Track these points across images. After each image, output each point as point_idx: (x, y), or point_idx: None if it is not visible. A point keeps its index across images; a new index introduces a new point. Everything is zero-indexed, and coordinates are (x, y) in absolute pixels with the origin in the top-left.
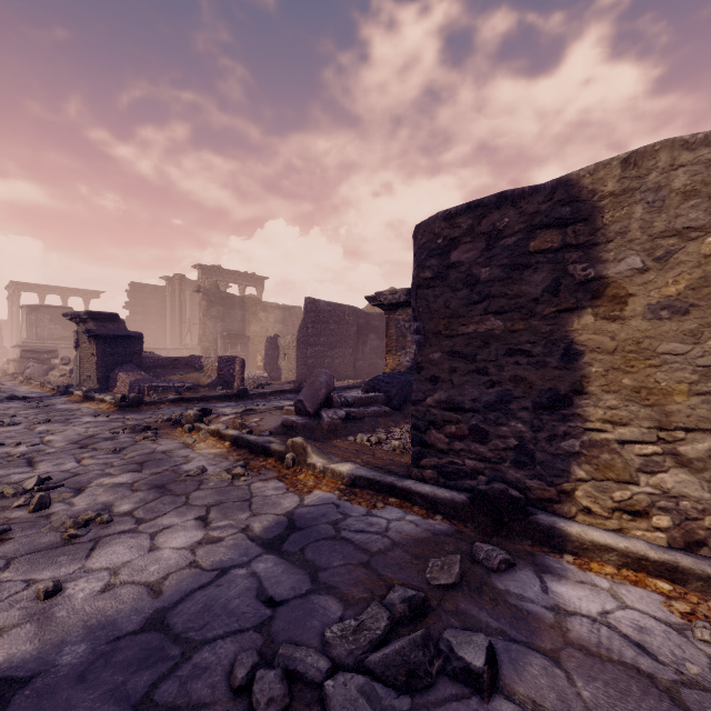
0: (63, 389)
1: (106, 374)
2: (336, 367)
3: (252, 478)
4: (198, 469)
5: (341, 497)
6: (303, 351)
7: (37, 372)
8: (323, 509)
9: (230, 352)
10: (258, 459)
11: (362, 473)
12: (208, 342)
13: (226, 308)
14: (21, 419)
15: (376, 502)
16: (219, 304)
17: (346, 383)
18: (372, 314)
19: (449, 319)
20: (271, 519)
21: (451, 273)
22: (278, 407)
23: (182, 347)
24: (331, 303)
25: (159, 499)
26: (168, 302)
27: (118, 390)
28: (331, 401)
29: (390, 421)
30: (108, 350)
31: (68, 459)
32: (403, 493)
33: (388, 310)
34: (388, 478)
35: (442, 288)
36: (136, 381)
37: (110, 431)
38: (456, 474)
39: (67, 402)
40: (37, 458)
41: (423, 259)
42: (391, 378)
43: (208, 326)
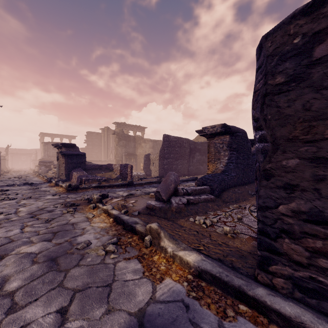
0: (49, 179)
1: (68, 173)
2: (178, 169)
3: (119, 255)
4: (84, 243)
5: (189, 291)
6: (162, 161)
7: (44, 171)
8: (173, 310)
9: (128, 162)
10: (127, 235)
11: (207, 267)
12: (118, 157)
13: (126, 141)
14: (19, 196)
15: (225, 307)
16: (123, 140)
17: (184, 178)
18: (197, 143)
19: (310, 122)
20: (123, 321)
21: (314, 71)
22: (146, 192)
23: (108, 160)
24: (176, 137)
25: (44, 276)
26: (102, 140)
27: (72, 180)
28: (177, 192)
29: (215, 205)
30: (69, 161)
31: (17, 226)
32: (255, 304)
33: (209, 138)
34: (235, 279)
35: (300, 90)
36: (79, 176)
37: (54, 205)
38: (319, 294)
39: (47, 186)
40: (2, 224)
41: (273, 65)
42: (213, 177)
43: (118, 150)
